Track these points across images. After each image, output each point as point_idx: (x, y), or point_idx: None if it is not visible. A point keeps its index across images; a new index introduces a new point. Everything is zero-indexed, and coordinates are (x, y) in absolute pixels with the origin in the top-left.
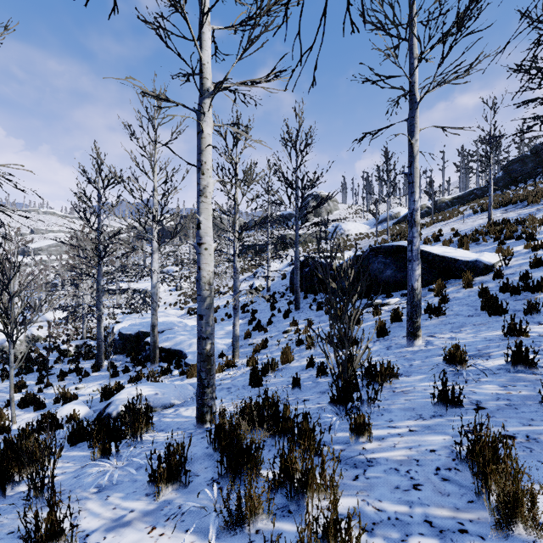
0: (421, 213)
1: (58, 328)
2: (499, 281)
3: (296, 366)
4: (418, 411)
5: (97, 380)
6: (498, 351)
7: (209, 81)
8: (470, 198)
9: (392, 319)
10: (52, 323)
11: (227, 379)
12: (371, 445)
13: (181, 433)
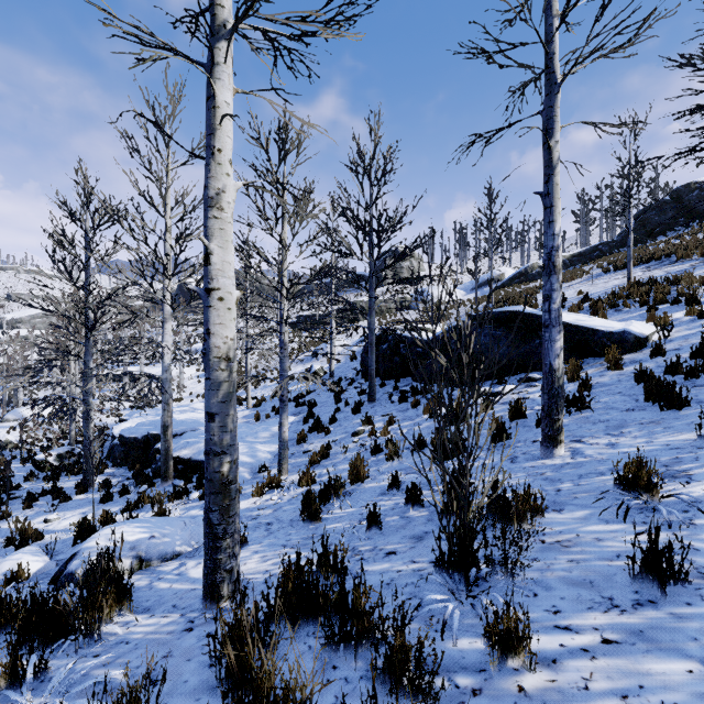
0: (532, 274)
1: (38, 430)
2: (659, 359)
3: (372, 487)
4: (603, 590)
5: (80, 507)
6: (700, 468)
7: (227, 12)
8: (594, 255)
9: (511, 415)
10: (30, 423)
11: (268, 508)
12: (534, 678)
13: (146, 661)
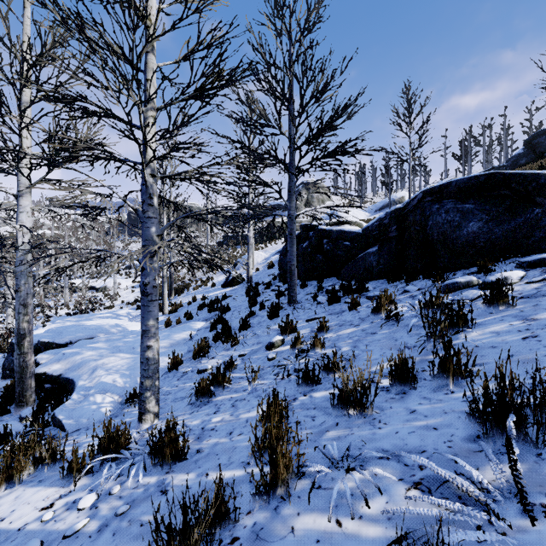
0: None
1: None
2: None
3: (319, 542)
4: None
5: None
6: None
7: None
8: None
9: None
10: None
11: None
12: None
13: None
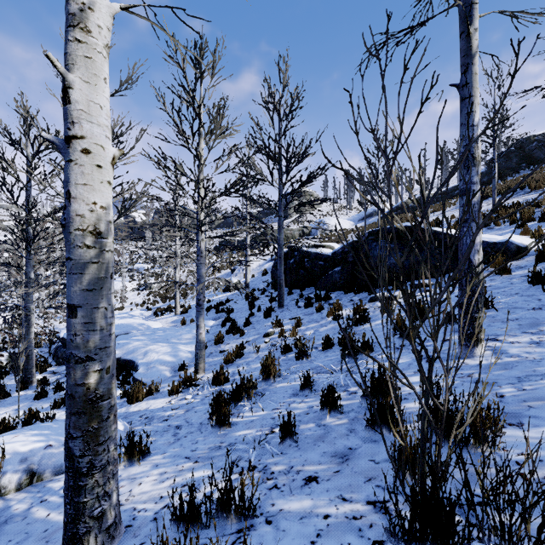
0: (406, 208)
1: None
2: (544, 264)
3: (284, 387)
4: None
5: (16, 403)
6: None
7: None
8: (455, 193)
9: (414, 315)
10: None
11: (181, 408)
12: None
13: None
